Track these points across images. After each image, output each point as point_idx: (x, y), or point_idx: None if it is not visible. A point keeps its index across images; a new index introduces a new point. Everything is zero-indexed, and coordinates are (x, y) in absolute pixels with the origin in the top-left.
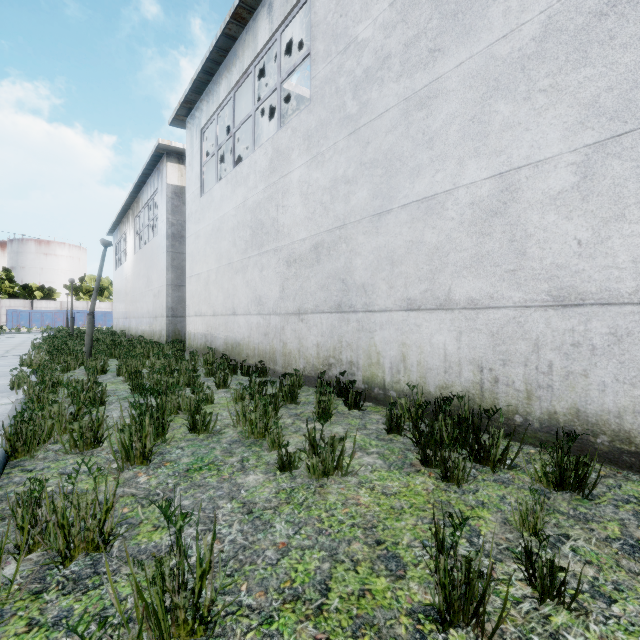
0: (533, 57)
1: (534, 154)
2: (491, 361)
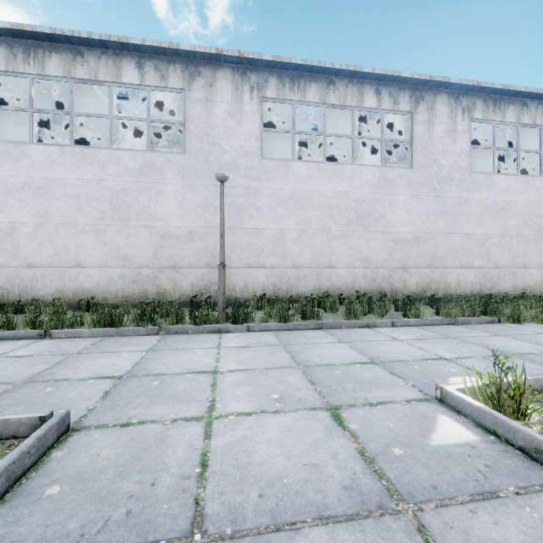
0: (21, 189)
1: (22, 219)
2: (7, 286)
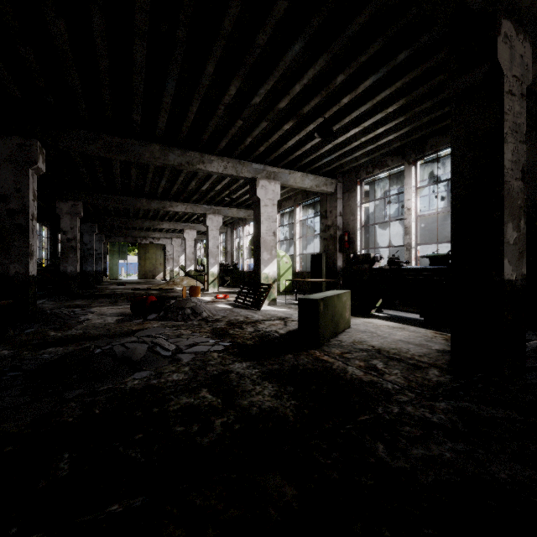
0: None
1: None
2: None
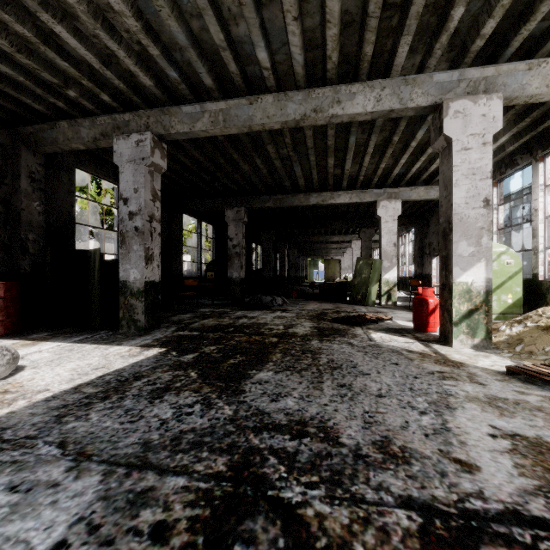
0: None
1: None
2: None
